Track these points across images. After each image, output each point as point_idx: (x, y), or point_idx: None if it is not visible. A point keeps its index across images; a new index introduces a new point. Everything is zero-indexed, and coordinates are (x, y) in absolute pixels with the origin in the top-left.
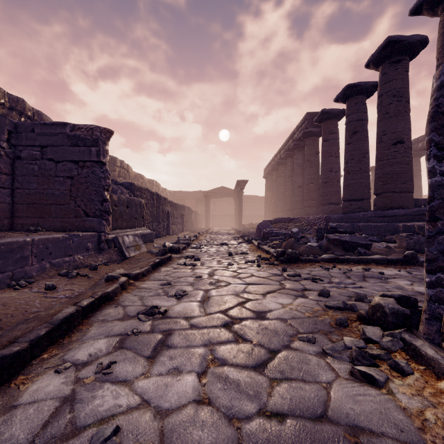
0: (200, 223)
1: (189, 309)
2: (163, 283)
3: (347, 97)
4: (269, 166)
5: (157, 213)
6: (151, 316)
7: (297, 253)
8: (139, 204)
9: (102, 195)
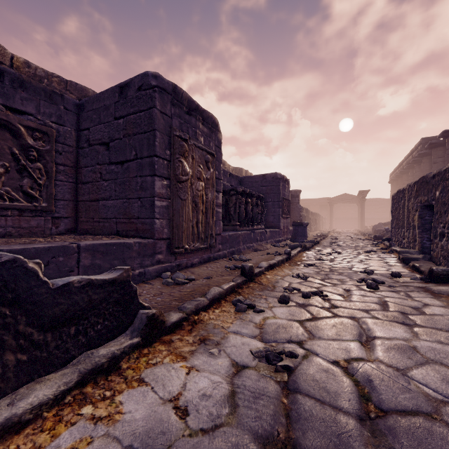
0: (324, 225)
1: (341, 243)
2: (330, 241)
3: (446, 137)
4: (394, 173)
5: (307, 219)
6: (332, 243)
7: (382, 236)
8: (304, 216)
9: (300, 215)
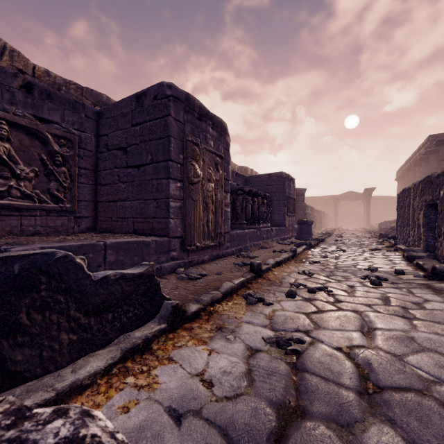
0: (330, 222)
1: (346, 241)
2: (335, 239)
3: None
4: (400, 171)
5: (312, 217)
6: (337, 241)
7: (387, 234)
8: (309, 214)
9: (305, 213)
